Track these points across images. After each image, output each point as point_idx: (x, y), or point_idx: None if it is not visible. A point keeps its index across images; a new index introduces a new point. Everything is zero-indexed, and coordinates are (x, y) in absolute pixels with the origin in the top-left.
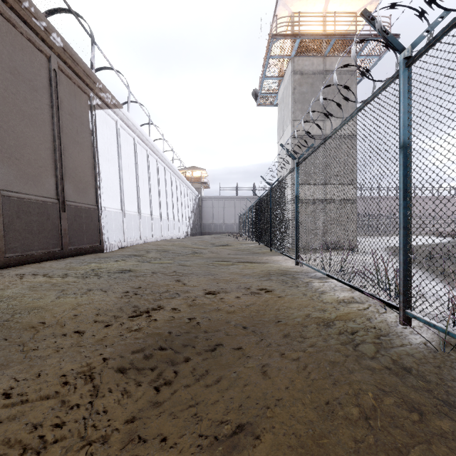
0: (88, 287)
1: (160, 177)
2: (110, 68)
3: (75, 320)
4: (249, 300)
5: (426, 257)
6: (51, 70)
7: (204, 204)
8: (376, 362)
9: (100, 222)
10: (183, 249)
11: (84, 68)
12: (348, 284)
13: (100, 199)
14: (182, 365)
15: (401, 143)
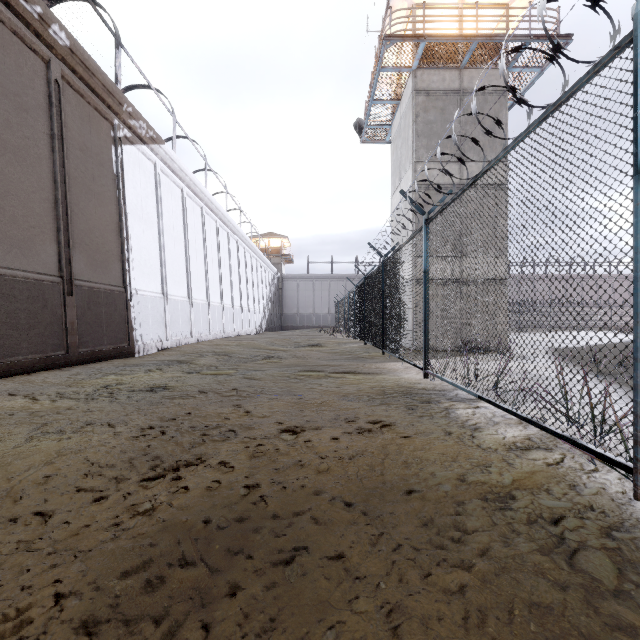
0: (88, 418)
1: (222, 247)
2: (147, 86)
3: (43, 487)
4: (355, 444)
5: (617, 364)
6: (51, 82)
7: (286, 286)
8: (632, 608)
9: (129, 312)
10: (253, 351)
11: (104, 80)
12: (521, 416)
13: (129, 277)
14: (221, 605)
15: (639, 164)
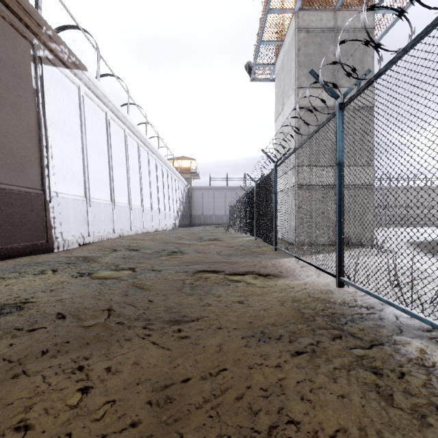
0: None
1: (142, 163)
2: (76, 27)
3: None
4: None
5: None
6: None
7: (194, 194)
8: None
9: (48, 212)
10: (163, 245)
11: None
12: None
13: (48, 181)
14: None
15: None
